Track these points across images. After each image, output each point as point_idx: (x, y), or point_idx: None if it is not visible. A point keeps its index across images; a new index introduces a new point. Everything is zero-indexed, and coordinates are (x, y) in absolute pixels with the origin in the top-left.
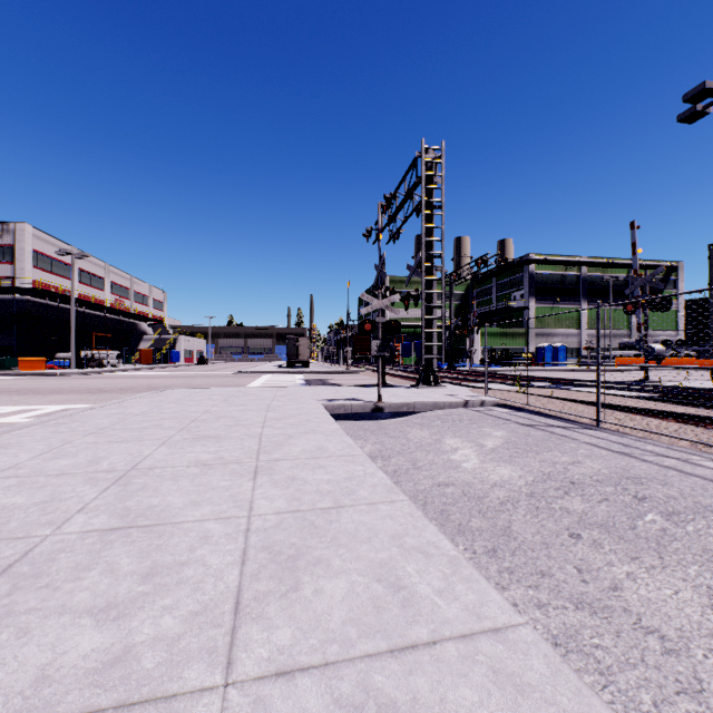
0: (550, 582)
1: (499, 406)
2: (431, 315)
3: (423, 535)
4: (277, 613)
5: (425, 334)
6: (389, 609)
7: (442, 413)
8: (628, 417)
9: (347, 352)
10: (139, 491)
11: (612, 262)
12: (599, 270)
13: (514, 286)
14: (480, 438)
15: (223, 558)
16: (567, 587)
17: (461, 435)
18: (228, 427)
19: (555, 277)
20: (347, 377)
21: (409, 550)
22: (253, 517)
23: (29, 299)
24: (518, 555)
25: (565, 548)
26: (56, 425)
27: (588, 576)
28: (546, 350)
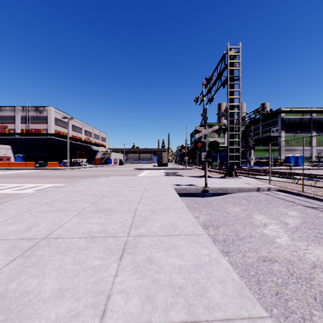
0: None
1: (280, 191)
2: (233, 139)
3: None
4: None
5: (229, 149)
6: None
7: (245, 195)
8: None
9: (185, 159)
10: (30, 267)
11: None
12: None
13: (272, 125)
14: (280, 216)
15: None
16: None
17: (264, 212)
18: (119, 202)
19: (296, 120)
20: (185, 171)
21: None
22: None
23: (53, 137)
24: None
25: None
26: (35, 197)
27: None
28: (291, 158)
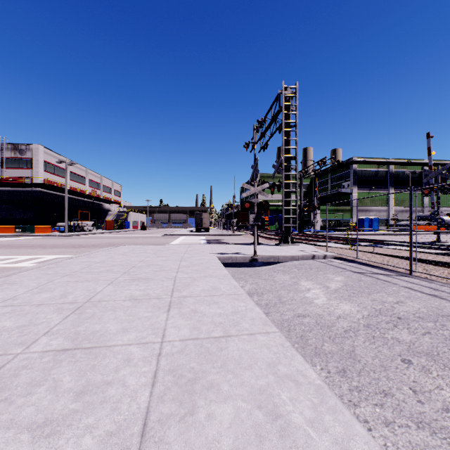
0: (392, 401)
1: (336, 258)
2: (289, 198)
3: (293, 364)
4: (176, 437)
5: (284, 210)
6: (269, 439)
7: (297, 263)
8: (433, 268)
9: (233, 222)
10: (88, 319)
11: (410, 162)
12: (401, 167)
13: (342, 179)
14: (326, 281)
15: (138, 379)
16: (407, 407)
17: (312, 279)
18: (155, 271)
19: (371, 173)
20: (233, 238)
21: (282, 378)
22: (164, 343)
23: (41, 190)
24: (363, 376)
25: (399, 371)
26: (46, 269)
27: (423, 397)
28: (365, 220)
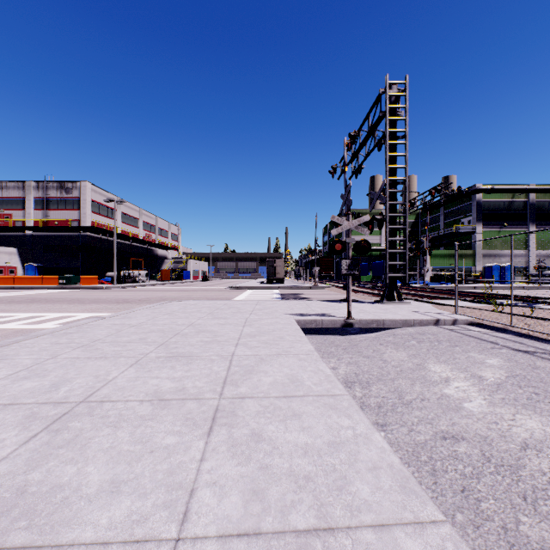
0: None
1: (473, 324)
2: (395, 237)
3: None
4: None
5: (388, 255)
6: None
7: (414, 331)
8: None
9: (314, 271)
10: (63, 448)
11: None
12: (547, 195)
13: (461, 214)
14: (473, 366)
15: None
16: None
17: (446, 360)
18: (204, 343)
19: (502, 204)
20: (315, 292)
21: None
22: (181, 546)
23: (89, 234)
24: None
25: None
26: (62, 334)
27: None
28: (493, 269)
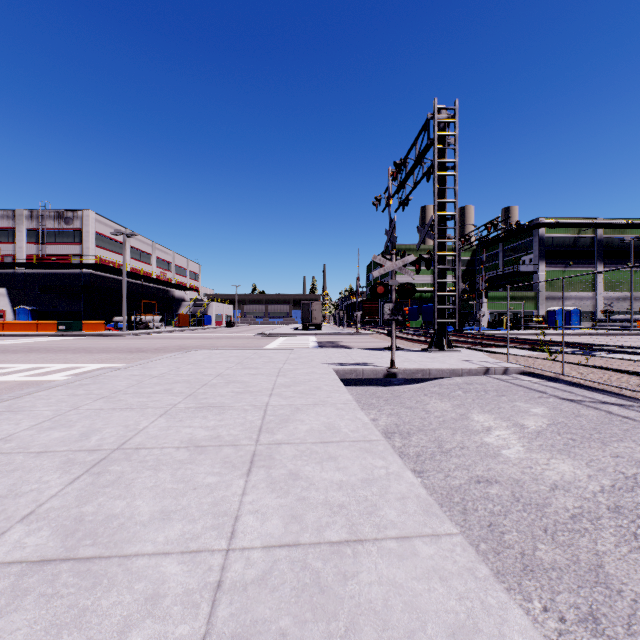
0: None
1: (525, 374)
2: (444, 278)
3: (508, 636)
4: None
5: (437, 298)
6: None
7: (462, 381)
8: None
9: (356, 316)
10: (108, 487)
11: (631, 222)
12: (617, 231)
13: (522, 251)
14: (516, 415)
15: None
16: None
17: (491, 409)
18: (235, 394)
19: (567, 240)
20: (356, 339)
21: None
22: (232, 553)
23: (93, 272)
24: (639, 635)
25: None
26: (78, 386)
27: None
28: (557, 313)
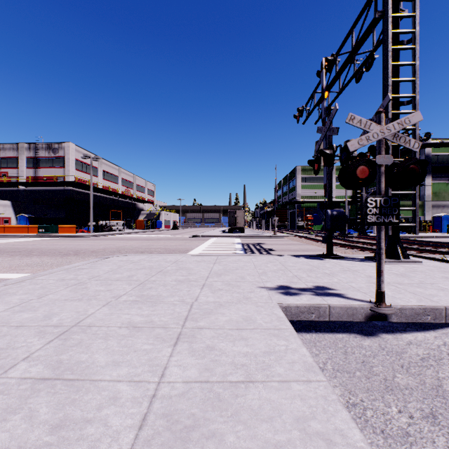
0: None
1: None
2: None
3: None
4: None
5: None
6: None
7: None
8: None
9: (274, 221)
10: None
11: None
12: None
13: None
14: None
15: None
16: None
17: None
18: None
19: None
20: (276, 241)
21: None
22: None
23: (72, 189)
24: None
25: None
26: None
27: None
28: (443, 219)
